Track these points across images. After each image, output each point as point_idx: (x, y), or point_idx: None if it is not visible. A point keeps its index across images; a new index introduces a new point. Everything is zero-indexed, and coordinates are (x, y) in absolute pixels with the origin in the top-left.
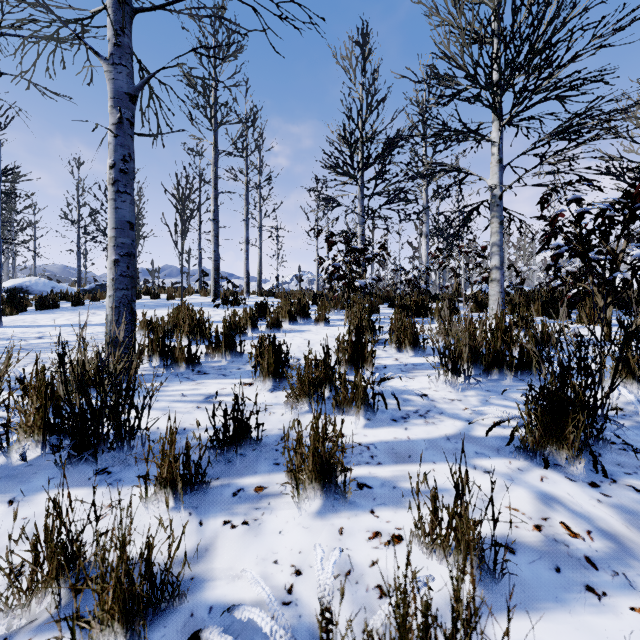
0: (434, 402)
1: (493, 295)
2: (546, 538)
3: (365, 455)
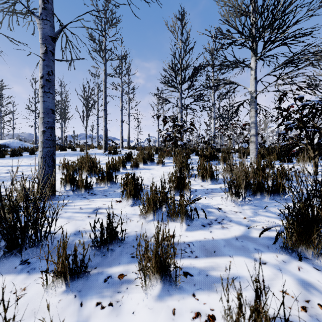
0: (226, 213)
1: (252, 149)
2: (311, 318)
3: (187, 250)
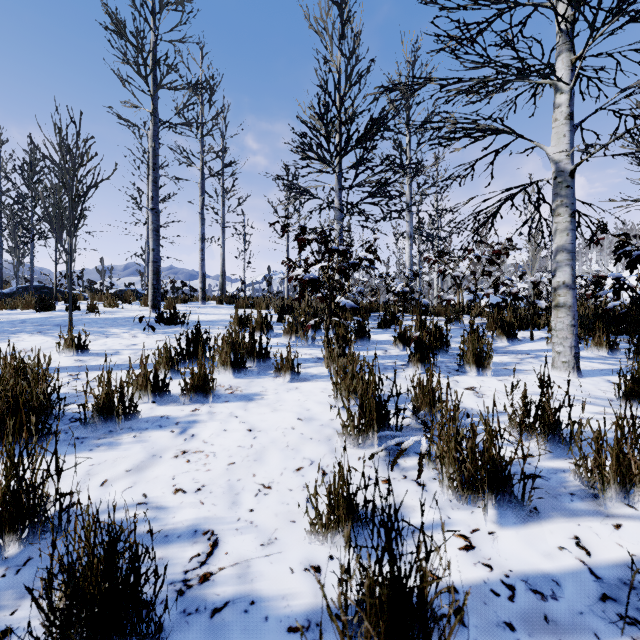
0: None
1: (560, 330)
2: None
3: None
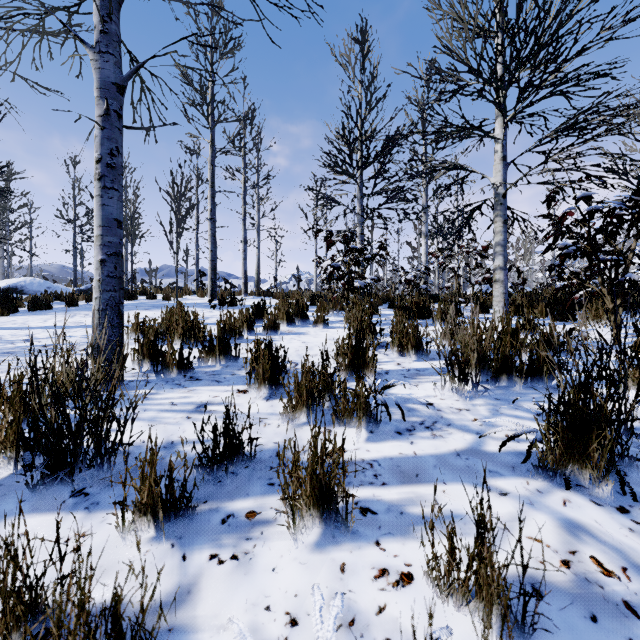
0: (441, 412)
1: (497, 296)
2: (576, 577)
3: (368, 474)
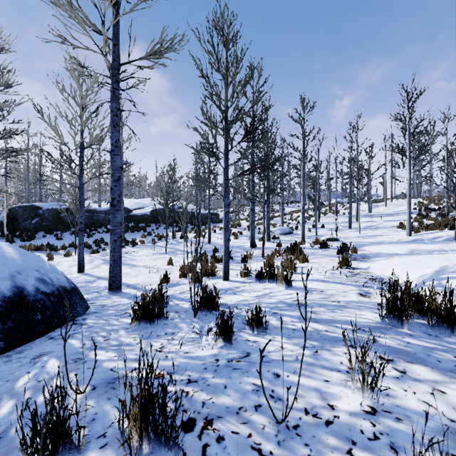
0: None
1: None
2: None
3: None
